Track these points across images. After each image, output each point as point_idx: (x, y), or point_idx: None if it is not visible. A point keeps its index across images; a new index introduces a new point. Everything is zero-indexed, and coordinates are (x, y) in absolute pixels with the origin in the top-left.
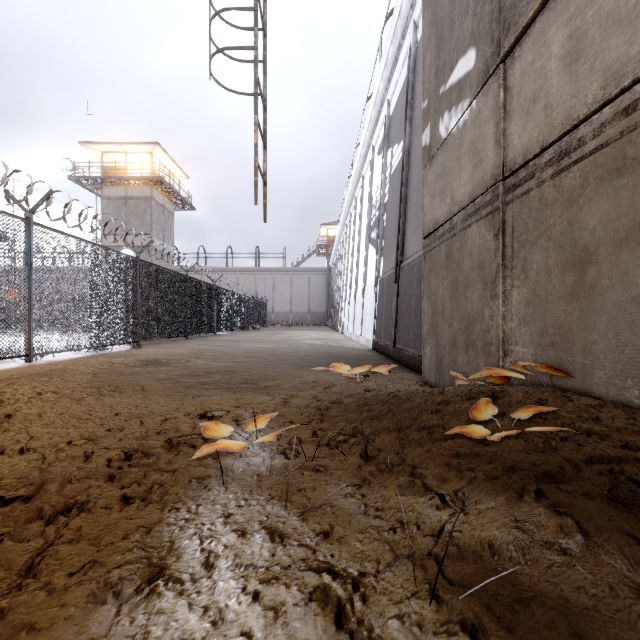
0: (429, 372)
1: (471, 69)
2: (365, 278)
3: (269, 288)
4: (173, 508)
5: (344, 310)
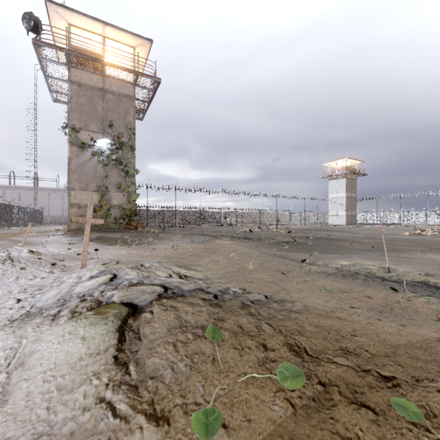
0: None
1: None
2: None
3: (45, 200)
4: None
5: None
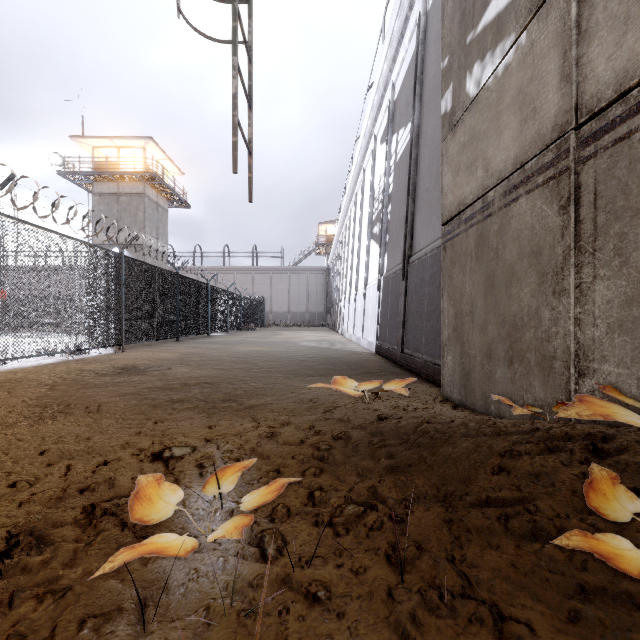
0: (451, 386)
1: None
2: (367, 276)
3: (267, 288)
4: None
5: (343, 310)
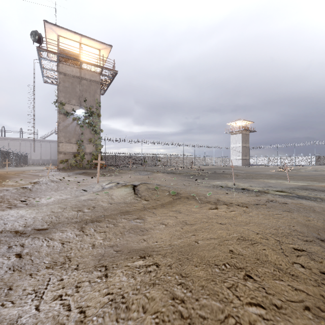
0: None
1: None
2: None
3: (28, 148)
4: None
5: None
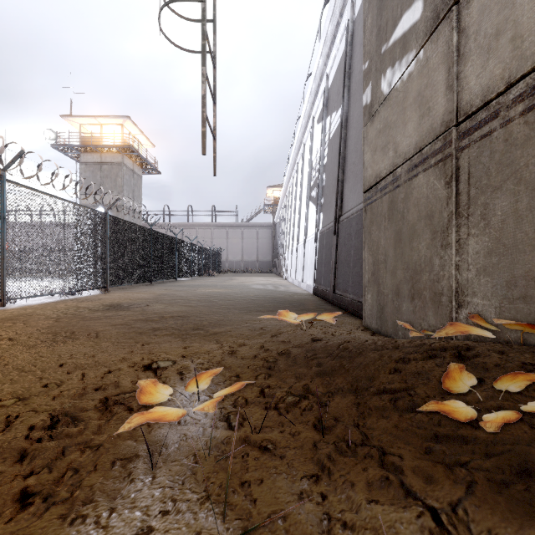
0: (370, 318)
1: (417, 20)
2: (306, 231)
3: (223, 240)
4: (78, 516)
5: (287, 259)
